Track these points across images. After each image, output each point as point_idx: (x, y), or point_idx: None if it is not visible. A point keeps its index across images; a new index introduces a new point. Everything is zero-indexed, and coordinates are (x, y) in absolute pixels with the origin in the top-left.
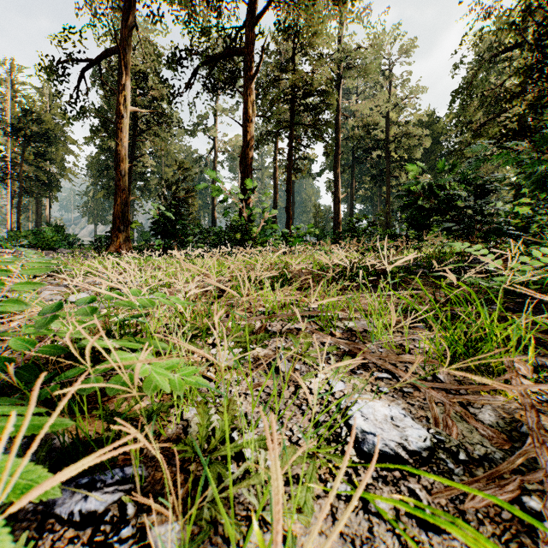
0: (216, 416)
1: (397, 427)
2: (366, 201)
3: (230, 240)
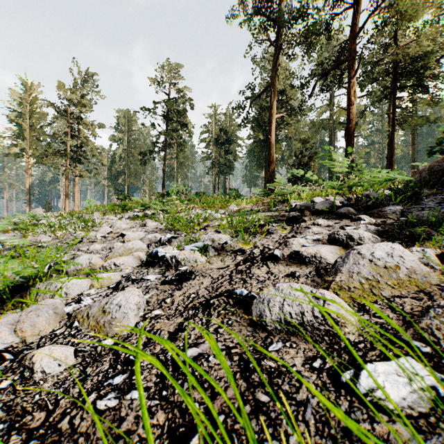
0: None
1: None
2: None
3: None
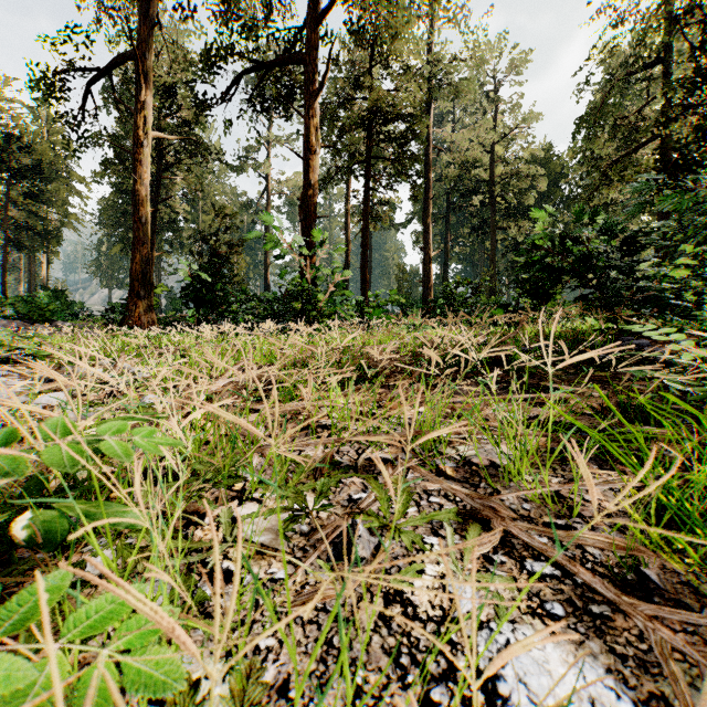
0: (224, 688)
1: None
2: (465, 260)
3: (287, 310)
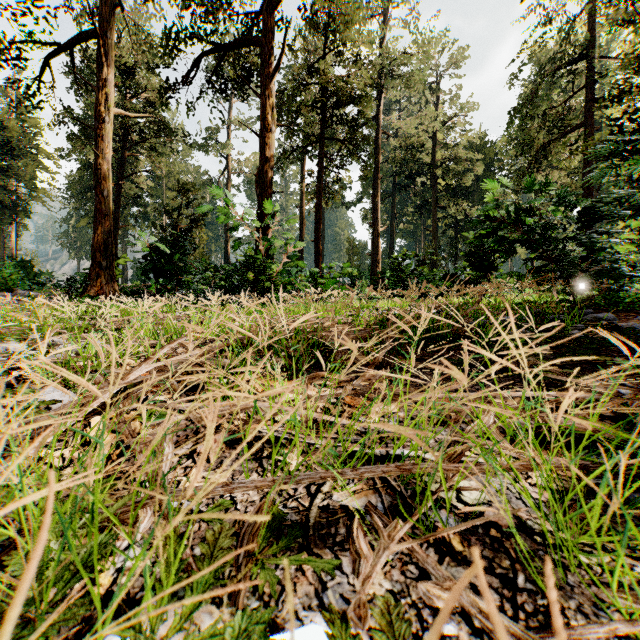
0: None
1: None
2: (408, 236)
3: (242, 280)
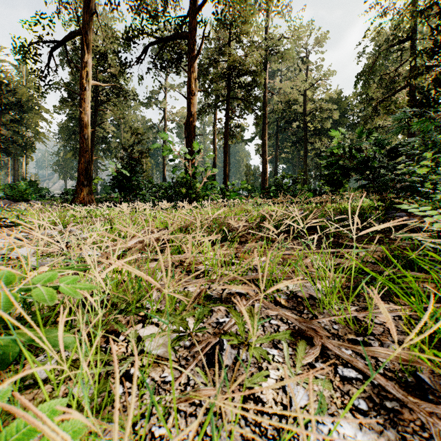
0: None
1: None
2: (288, 162)
3: (176, 193)
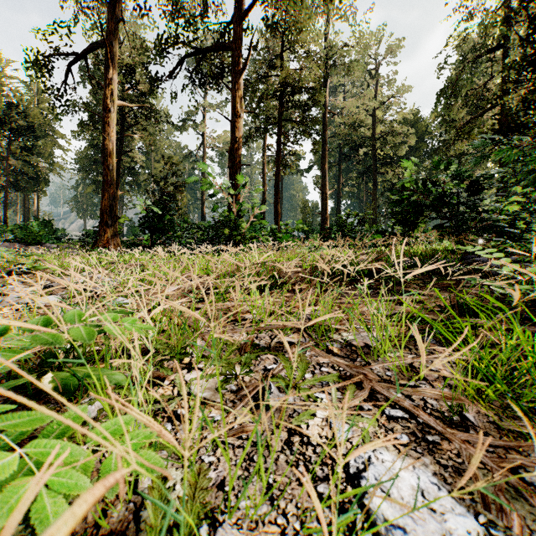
0: None
1: (433, 512)
2: (353, 197)
3: (218, 235)
